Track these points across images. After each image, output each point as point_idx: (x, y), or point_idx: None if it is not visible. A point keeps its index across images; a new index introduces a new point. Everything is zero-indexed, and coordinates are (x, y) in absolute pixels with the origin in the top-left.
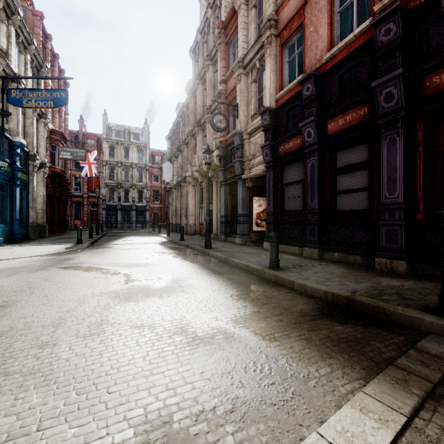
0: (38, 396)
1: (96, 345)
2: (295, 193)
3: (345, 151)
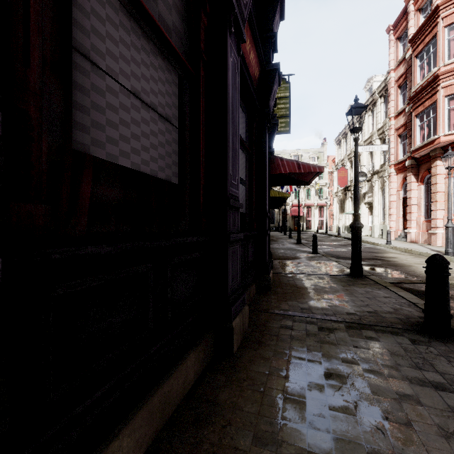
0: None
1: None
2: (154, 90)
3: None
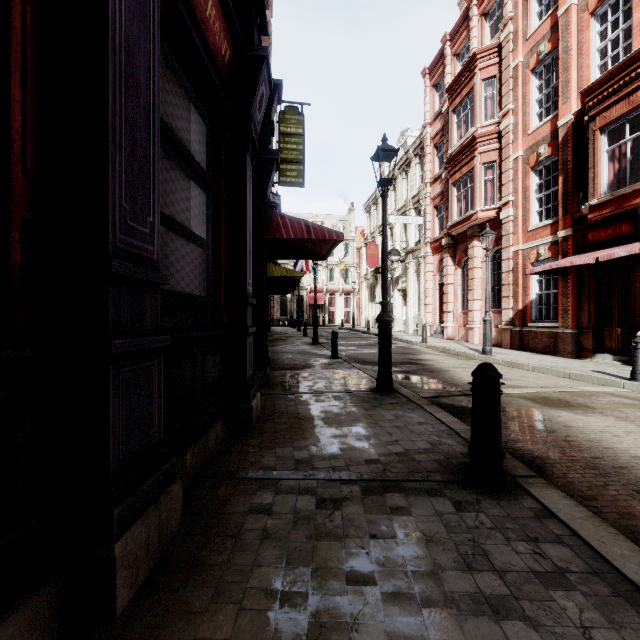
0: None
1: None
2: None
3: (176, 84)
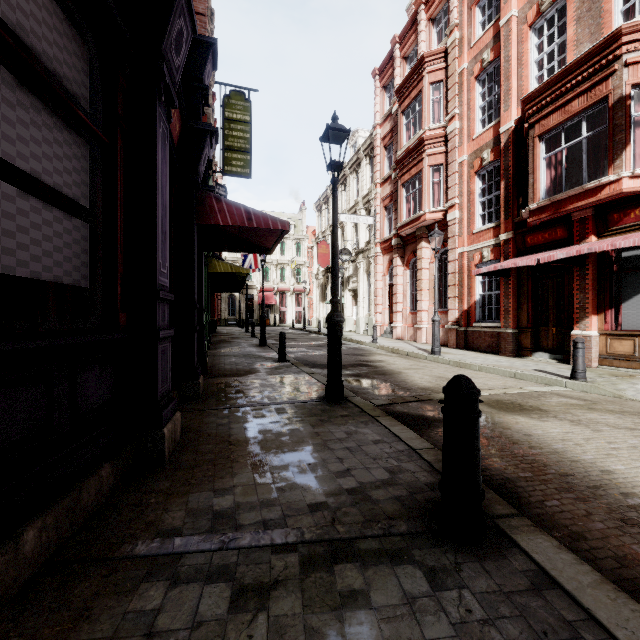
0: (614, 409)
1: (638, 421)
2: None
3: None
